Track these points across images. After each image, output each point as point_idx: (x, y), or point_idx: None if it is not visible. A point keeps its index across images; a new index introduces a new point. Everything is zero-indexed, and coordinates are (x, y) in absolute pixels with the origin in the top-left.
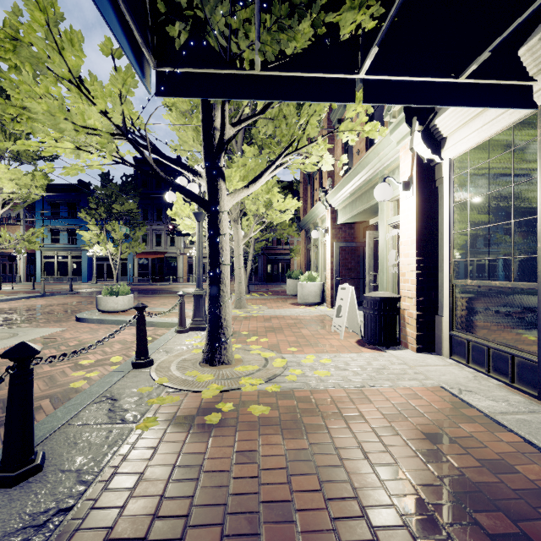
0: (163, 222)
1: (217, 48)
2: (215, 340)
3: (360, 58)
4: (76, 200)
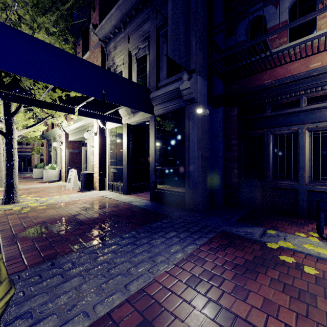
0: None
1: (24, 88)
2: (11, 193)
3: (77, 103)
4: None
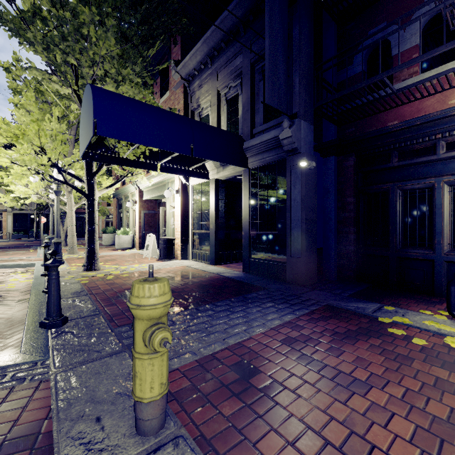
0: None
1: (108, 146)
2: (92, 259)
3: (159, 158)
4: None
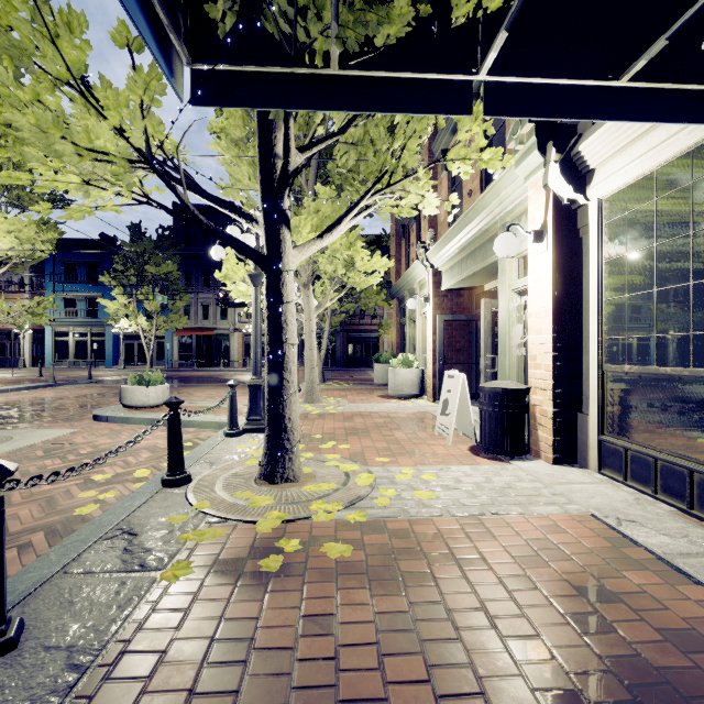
0: (212, 289)
1: (278, 37)
2: (277, 448)
3: (480, 52)
4: (98, 260)
